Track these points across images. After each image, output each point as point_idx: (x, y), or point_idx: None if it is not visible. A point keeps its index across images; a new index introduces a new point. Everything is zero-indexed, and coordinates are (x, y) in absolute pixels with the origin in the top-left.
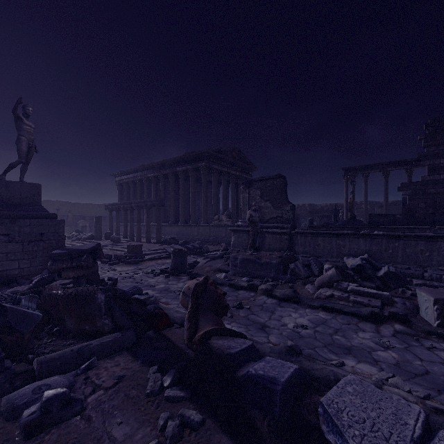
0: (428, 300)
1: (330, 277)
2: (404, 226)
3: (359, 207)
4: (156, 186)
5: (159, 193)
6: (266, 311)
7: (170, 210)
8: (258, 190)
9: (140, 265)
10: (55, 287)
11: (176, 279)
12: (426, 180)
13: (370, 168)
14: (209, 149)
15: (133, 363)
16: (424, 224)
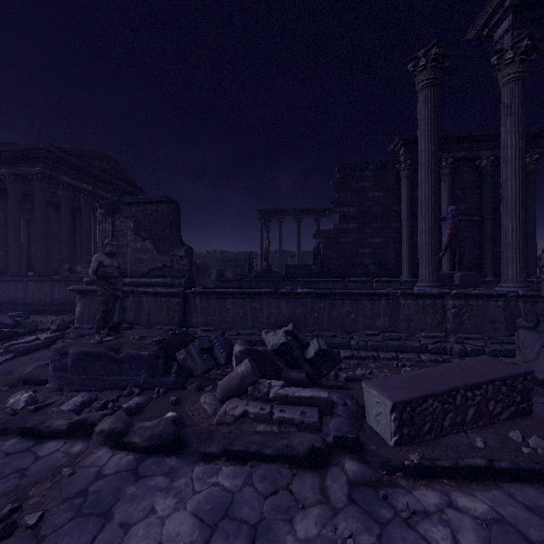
0: (382, 404)
1: (242, 378)
2: (320, 279)
3: (273, 256)
4: None
5: None
6: (87, 519)
7: None
8: (130, 220)
9: None
10: None
11: None
12: (338, 229)
13: (284, 213)
14: (51, 145)
15: None
16: (336, 276)
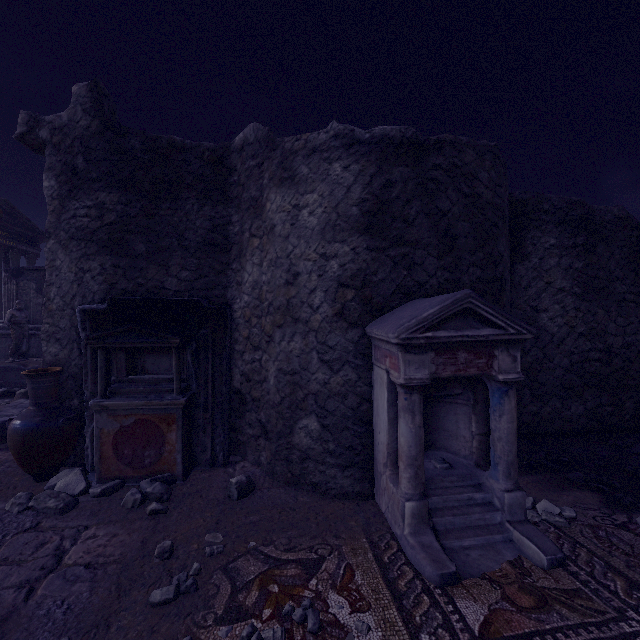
0: None
1: None
2: None
3: None
4: None
5: None
6: (19, 408)
7: None
8: (33, 282)
9: None
10: None
11: None
12: None
13: None
14: None
15: None
16: None
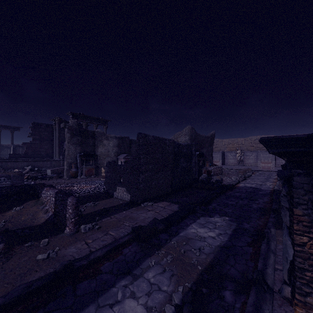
0: (49, 171)
1: (28, 171)
2: (25, 158)
3: None
4: None
5: None
6: None
7: None
8: None
9: None
10: None
11: None
12: (32, 142)
13: None
14: None
15: None
16: (31, 157)
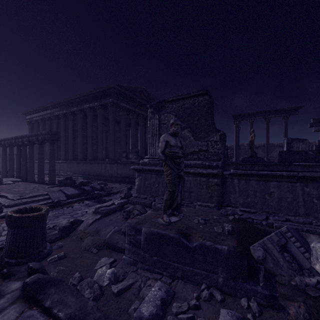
0: None
1: None
2: None
3: (240, 148)
4: (65, 124)
5: (68, 131)
6: None
7: (78, 147)
8: (172, 114)
9: None
10: None
11: None
12: None
13: (254, 115)
14: (117, 85)
15: None
16: None
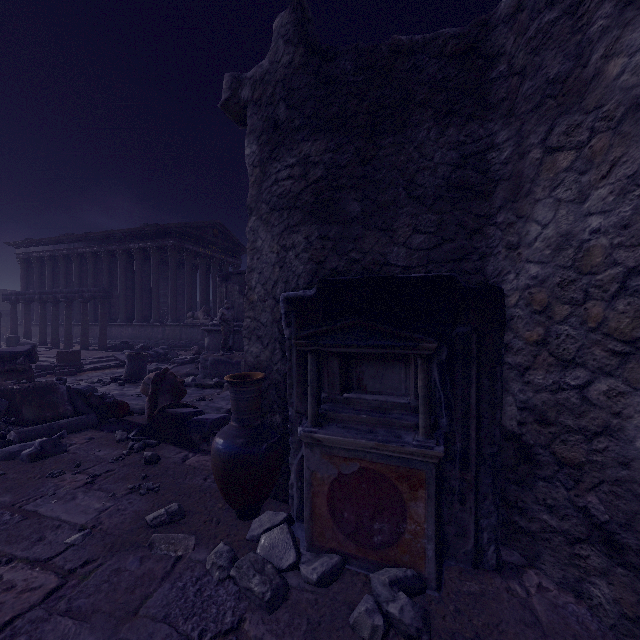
0: None
1: None
2: None
3: None
4: (95, 267)
5: (100, 278)
6: (226, 400)
7: (119, 303)
8: (237, 285)
9: (79, 376)
10: (6, 384)
11: (133, 386)
12: None
13: None
14: (180, 223)
15: (100, 433)
16: None
